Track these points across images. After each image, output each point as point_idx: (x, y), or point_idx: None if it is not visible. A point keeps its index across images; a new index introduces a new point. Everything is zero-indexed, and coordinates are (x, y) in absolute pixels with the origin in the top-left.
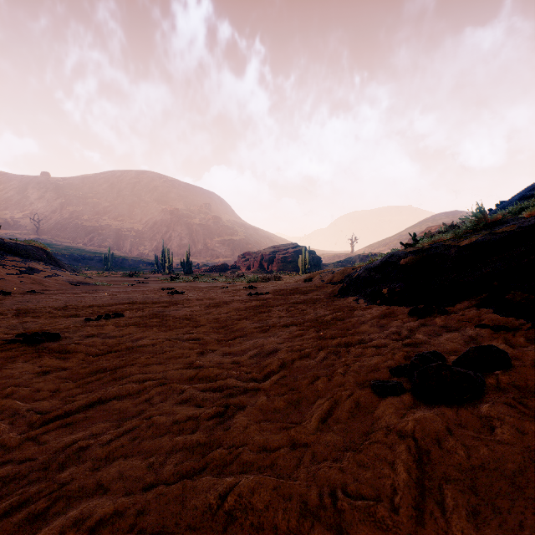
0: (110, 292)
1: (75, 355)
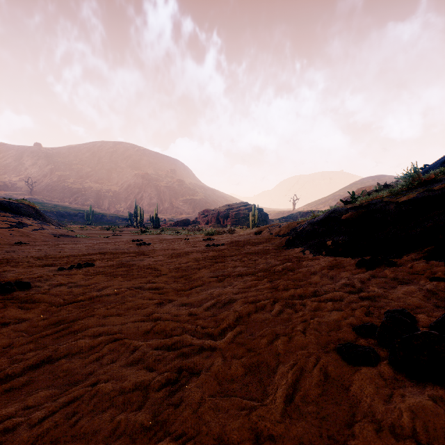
0: (87, 244)
1: (39, 305)
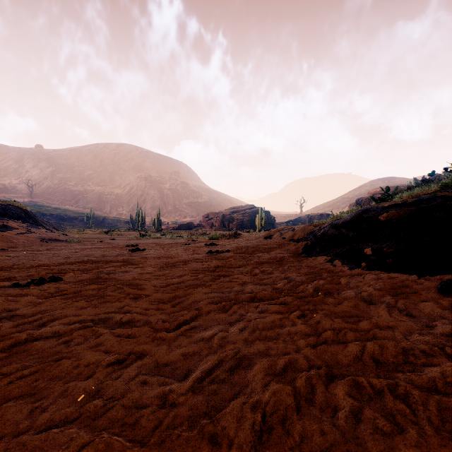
0: (74, 249)
1: None
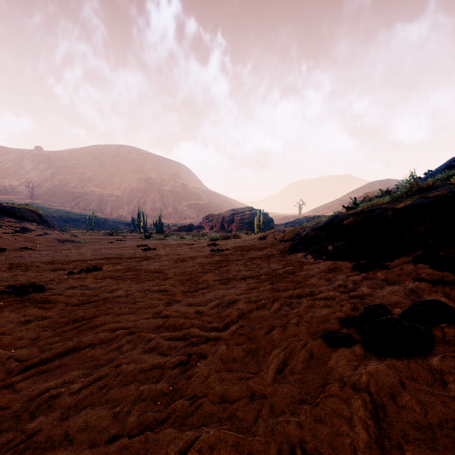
0: (92, 249)
1: (56, 305)
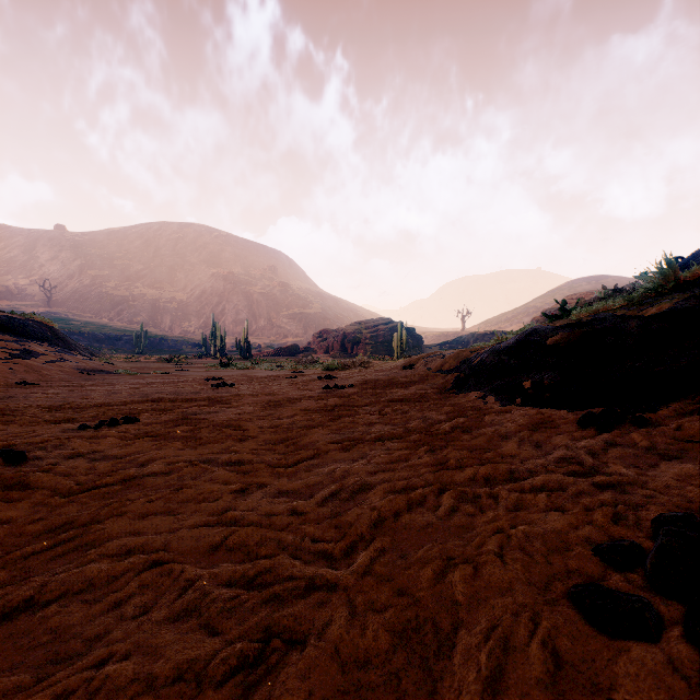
0: (133, 385)
1: (31, 495)
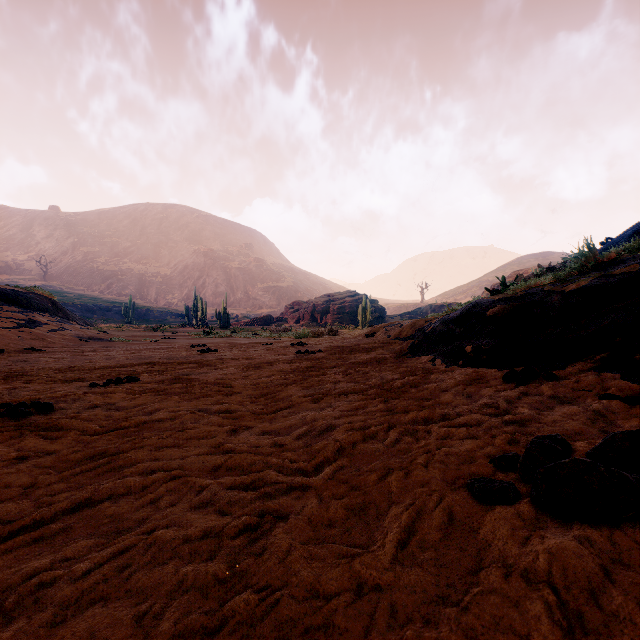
0: (128, 350)
1: (67, 434)
